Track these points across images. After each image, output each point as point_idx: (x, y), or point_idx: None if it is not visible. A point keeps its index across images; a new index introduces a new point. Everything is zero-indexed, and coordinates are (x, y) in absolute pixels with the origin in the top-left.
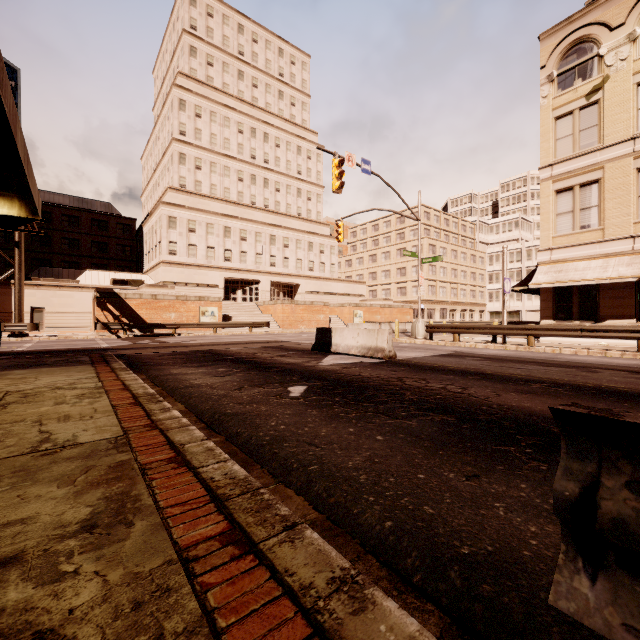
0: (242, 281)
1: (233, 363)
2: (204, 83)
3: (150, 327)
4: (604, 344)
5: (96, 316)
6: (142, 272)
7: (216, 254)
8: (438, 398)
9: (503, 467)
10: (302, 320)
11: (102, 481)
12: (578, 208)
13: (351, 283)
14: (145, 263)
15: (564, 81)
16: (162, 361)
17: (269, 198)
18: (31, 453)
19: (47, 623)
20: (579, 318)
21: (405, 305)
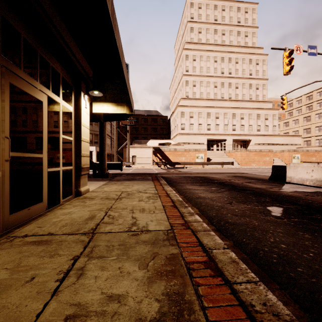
0: (216, 140)
1: (219, 185)
2: (197, 43)
3: (173, 164)
4: None
5: (153, 159)
6: (170, 139)
7: (203, 127)
8: None
9: None
10: (253, 161)
11: (163, 272)
12: None
13: (288, 137)
14: (171, 135)
15: None
16: (181, 181)
17: (231, 93)
18: (127, 232)
19: None
20: None
21: None
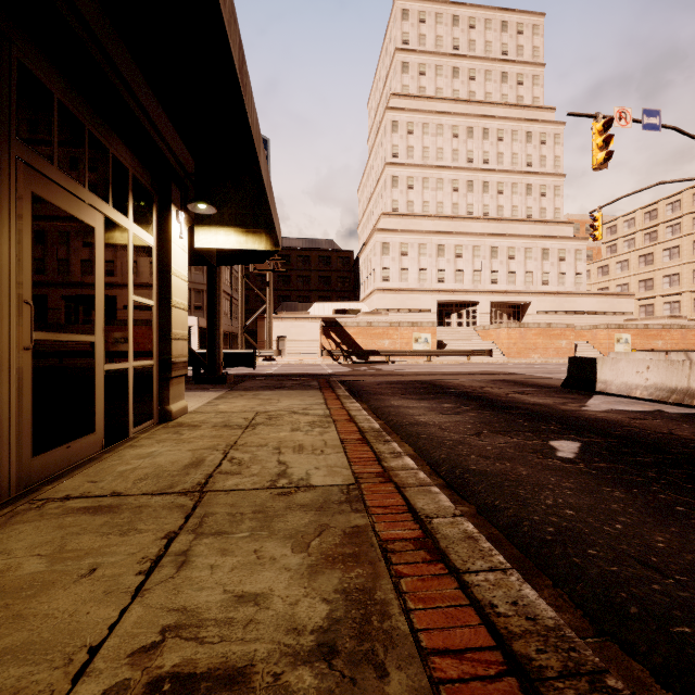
0: (457, 303)
1: (458, 398)
2: (416, 96)
3: (366, 354)
4: None
5: (322, 344)
6: (358, 301)
7: (428, 276)
8: None
9: None
10: (534, 347)
11: (337, 556)
12: None
13: (608, 297)
14: (361, 292)
15: None
16: (381, 390)
17: (489, 204)
18: (270, 488)
19: None
20: None
21: None
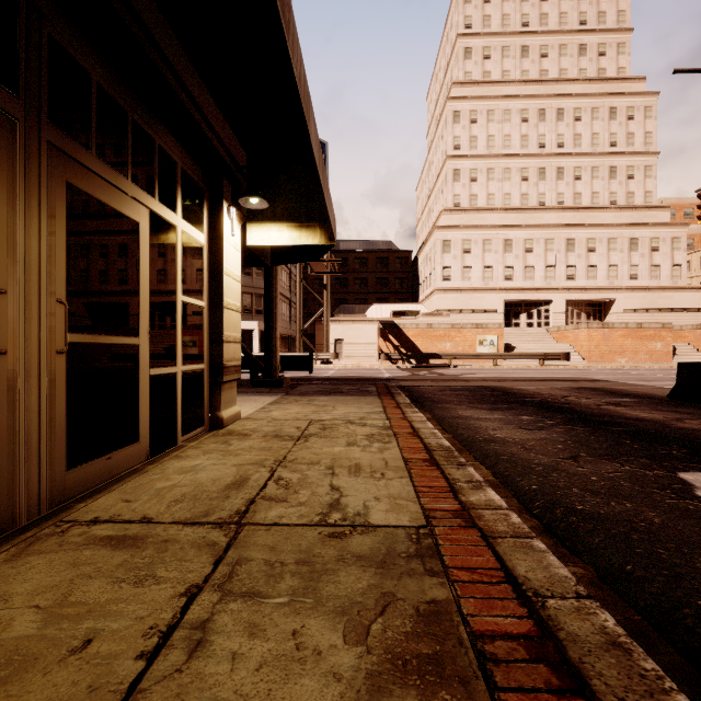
0: (526, 303)
1: (538, 409)
2: (480, 82)
3: (426, 358)
4: None
5: (379, 346)
6: (417, 302)
7: (494, 274)
8: None
9: None
10: (621, 350)
11: (410, 658)
12: None
13: None
14: (420, 293)
15: None
16: (445, 397)
17: (564, 192)
18: (319, 526)
19: None
20: None
21: None
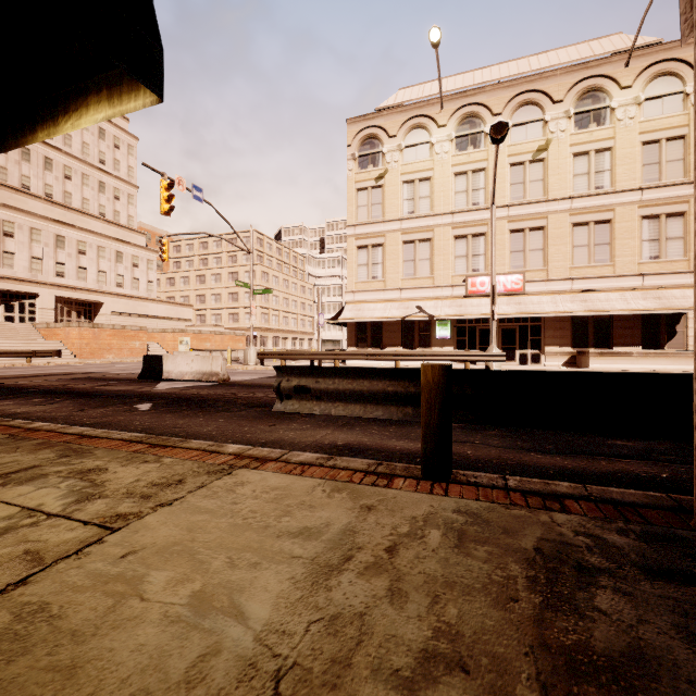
0: (5, 293)
1: (46, 394)
2: None
3: None
4: (383, 365)
5: None
6: None
7: None
8: (261, 401)
9: (288, 421)
10: (110, 348)
11: (41, 449)
12: (371, 263)
13: (175, 305)
14: None
15: (362, 163)
16: None
17: (54, 185)
18: None
19: (90, 468)
20: (371, 346)
21: (238, 332)
